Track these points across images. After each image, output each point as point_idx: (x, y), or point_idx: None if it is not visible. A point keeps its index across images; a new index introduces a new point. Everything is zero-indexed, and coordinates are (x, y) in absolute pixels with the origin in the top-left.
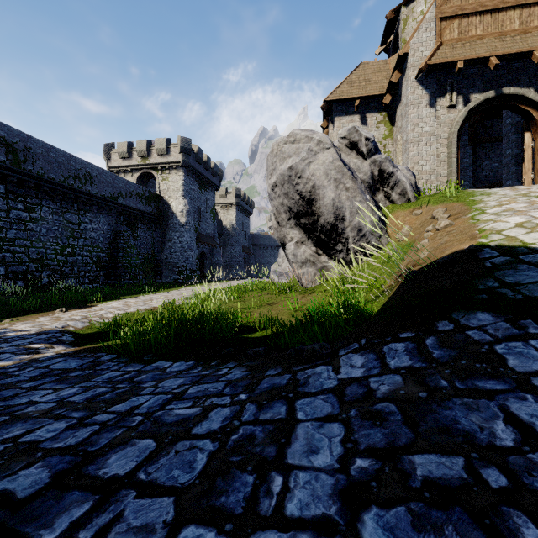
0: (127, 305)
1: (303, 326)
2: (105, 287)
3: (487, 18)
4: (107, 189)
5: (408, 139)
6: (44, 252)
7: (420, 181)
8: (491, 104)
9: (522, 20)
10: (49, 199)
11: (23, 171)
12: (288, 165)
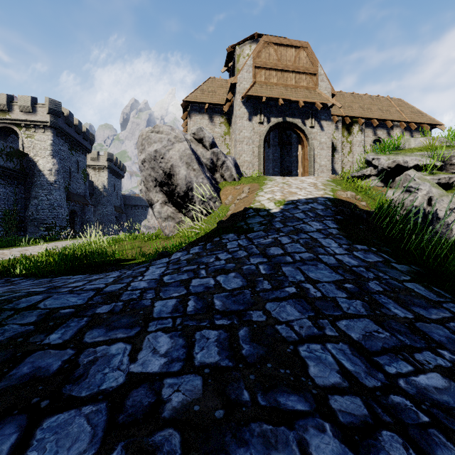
0: (2, 254)
1: None
2: None
3: (279, 74)
4: None
5: (237, 139)
6: None
7: (243, 167)
8: (281, 126)
9: (296, 80)
10: None
11: None
12: (154, 148)
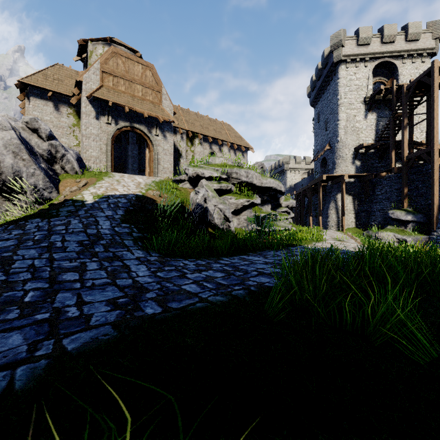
0: None
1: None
2: None
3: (127, 84)
4: None
5: (83, 134)
6: None
7: (90, 161)
8: (129, 129)
9: (143, 93)
10: None
11: None
12: None
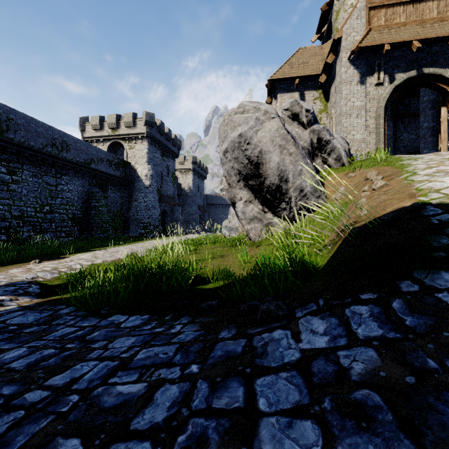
0: (95, 257)
1: (253, 279)
2: (79, 240)
3: (410, 7)
4: (81, 156)
5: (342, 112)
6: (25, 210)
7: (352, 148)
8: (413, 82)
9: (439, 10)
10: (29, 164)
11: (6, 139)
12: (238, 132)
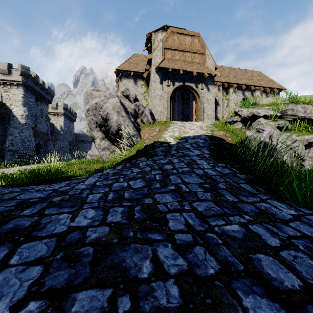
0: None
1: None
2: None
3: (181, 53)
4: None
5: (152, 96)
6: None
7: (157, 115)
8: (182, 88)
9: (192, 58)
10: None
11: None
12: (95, 101)
